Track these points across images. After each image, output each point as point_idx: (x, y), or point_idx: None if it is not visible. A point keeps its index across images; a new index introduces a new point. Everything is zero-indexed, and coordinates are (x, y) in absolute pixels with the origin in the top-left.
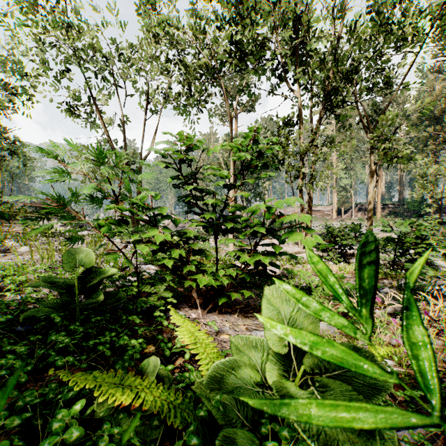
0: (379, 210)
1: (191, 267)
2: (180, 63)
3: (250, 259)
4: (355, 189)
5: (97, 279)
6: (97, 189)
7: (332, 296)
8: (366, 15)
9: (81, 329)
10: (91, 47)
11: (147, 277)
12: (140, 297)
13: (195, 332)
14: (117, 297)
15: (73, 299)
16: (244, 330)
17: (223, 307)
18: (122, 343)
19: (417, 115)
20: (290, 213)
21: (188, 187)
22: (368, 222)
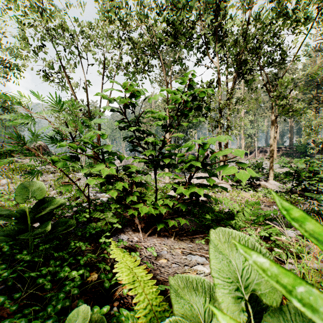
0: (275, 152)
1: (133, 198)
2: (129, 41)
3: (186, 191)
4: (257, 137)
5: (48, 209)
6: (54, 131)
7: (252, 221)
8: (270, 2)
9: (28, 258)
10: (62, 28)
11: (100, 203)
12: (91, 222)
13: (133, 268)
14: (67, 224)
15: (27, 226)
16: (180, 254)
17: (161, 231)
18: (63, 276)
19: (303, 82)
20: (210, 154)
21: (131, 128)
22: (271, 160)
